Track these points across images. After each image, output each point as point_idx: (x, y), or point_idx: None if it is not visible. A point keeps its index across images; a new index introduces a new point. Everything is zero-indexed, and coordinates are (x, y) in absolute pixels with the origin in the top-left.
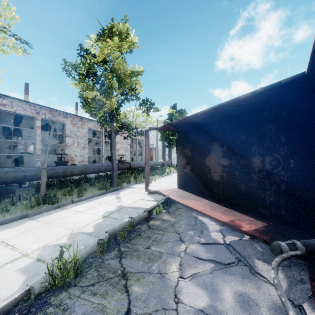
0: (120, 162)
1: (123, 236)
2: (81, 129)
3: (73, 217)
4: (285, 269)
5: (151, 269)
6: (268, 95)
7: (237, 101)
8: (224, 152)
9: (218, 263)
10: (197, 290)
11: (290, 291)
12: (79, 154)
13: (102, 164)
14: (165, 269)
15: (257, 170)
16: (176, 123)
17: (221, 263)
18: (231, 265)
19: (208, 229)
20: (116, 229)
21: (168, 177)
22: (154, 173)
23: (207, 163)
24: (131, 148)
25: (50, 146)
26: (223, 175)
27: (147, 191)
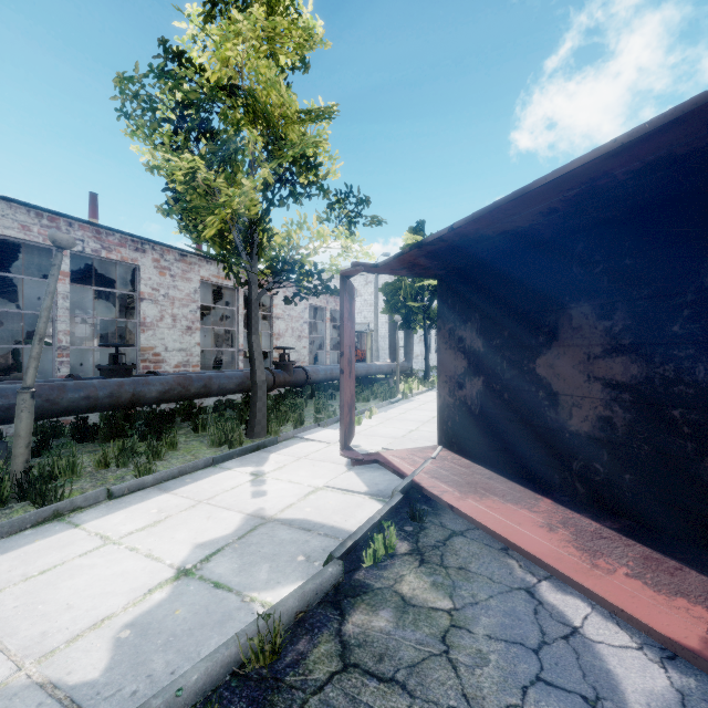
0: (281, 367)
1: None
2: (182, 282)
3: (72, 573)
4: None
5: None
6: None
7: None
8: (615, 337)
9: None
10: None
11: None
12: (178, 347)
13: (228, 373)
14: None
15: None
16: (442, 242)
17: None
18: None
19: (619, 686)
20: (188, 686)
21: (404, 406)
22: (368, 393)
23: (545, 372)
24: (313, 333)
25: (110, 326)
26: (613, 417)
27: (347, 457)
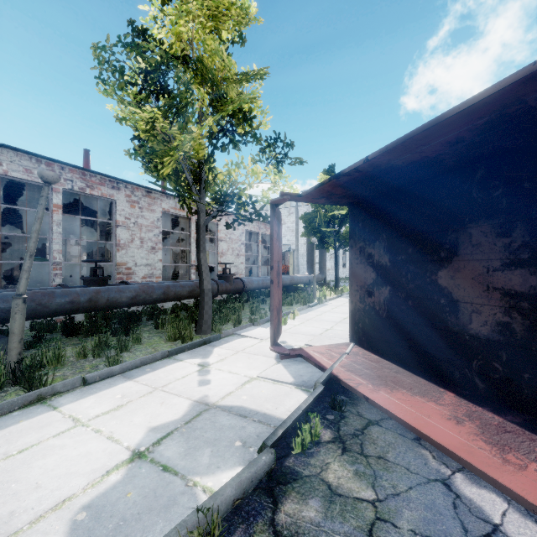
0: (223, 278)
1: None
2: (148, 213)
3: (44, 453)
4: None
5: None
6: None
7: None
8: (514, 252)
9: None
10: None
11: None
12: (145, 262)
13: (182, 282)
14: None
15: None
16: (357, 173)
17: None
18: None
19: None
20: None
21: (320, 309)
22: (292, 299)
23: (446, 283)
24: (248, 252)
25: (94, 247)
26: (512, 322)
27: (276, 351)
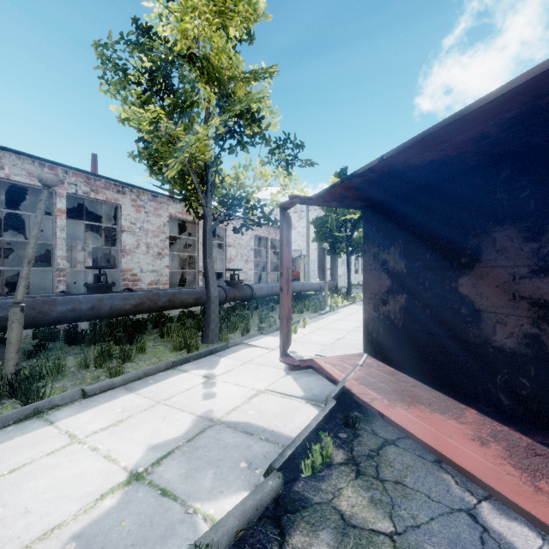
0: (231, 285)
1: None
2: (154, 218)
3: (36, 473)
4: None
5: None
6: None
7: None
8: (543, 258)
9: None
10: None
11: None
12: (151, 268)
13: (189, 289)
14: None
15: None
16: (371, 174)
17: None
18: None
19: None
20: None
21: (332, 317)
22: (302, 306)
23: (468, 291)
24: (257, 257)
25: (100, 252)
26: (541, 335)
27: (285, 363)
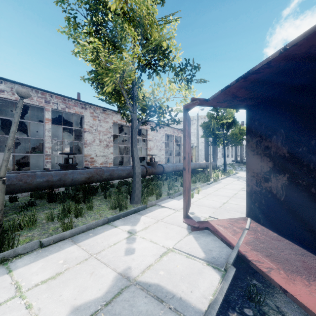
0: (150, 164)
1: None
2: (104, 123)
3: None
4: None
5: None
6: None
7: None
8: None
9: None
10: None
11: None
12: (102, 154)
13: (123, 167)
14: None
15: None
16: (266, 69)
17: None
18: None
19: None
20: None
21: (216, 186)
22: (195, 178)
23: None
24: (167, 148)
25: (74, 145)
26: None
27: (187, 224)
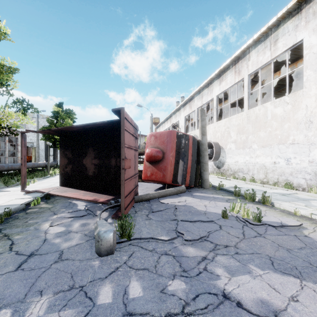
0: None
1: (1, 220)
2: None
3: None
4: (110, 211)
5: (29, 229)
6: (112, 124)
7: (96, 124)
8: (96, 155)
9: (77, 217)
10: (60, 228)
11: (107, 217)
12: None
13: None
14: (39, 226)
15: (113, 166)
16: (56, 130)
17: (78, 217)
18: (84, 216)
19: (78, 206)
20: None
21: (51, 178)
22: (33, 175)
23: (85, 163)
24: None
25: None
26: (95, 171)
27: (24, 191)
